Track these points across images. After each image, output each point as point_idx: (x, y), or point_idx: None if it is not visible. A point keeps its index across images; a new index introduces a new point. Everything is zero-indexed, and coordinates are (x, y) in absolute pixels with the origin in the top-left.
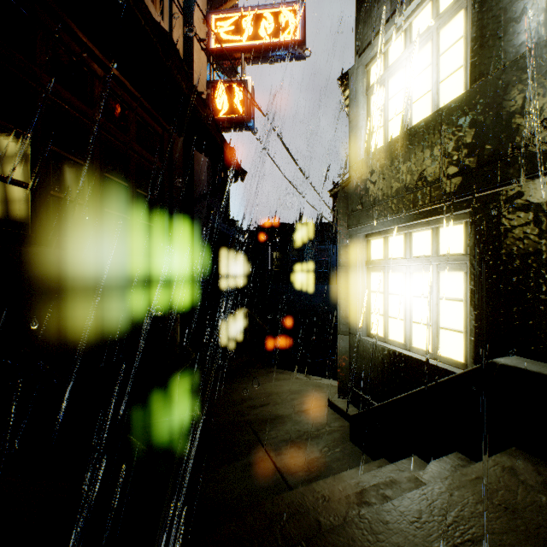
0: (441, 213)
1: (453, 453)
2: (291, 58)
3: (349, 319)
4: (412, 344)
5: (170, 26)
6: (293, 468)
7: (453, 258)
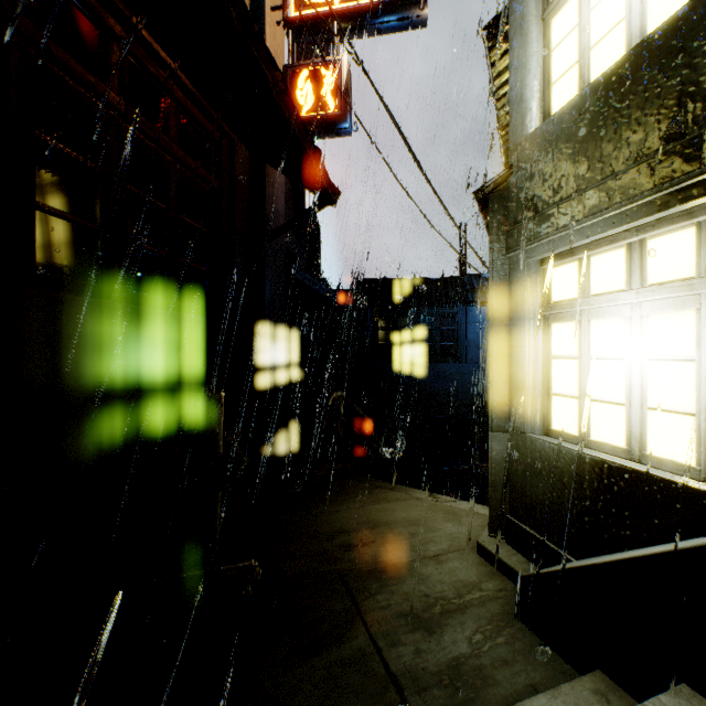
0: None
1: None
2: (406, 26)
3: (508, 405)
4: (646, 449)
5: None
6: (421, 678)
7: None
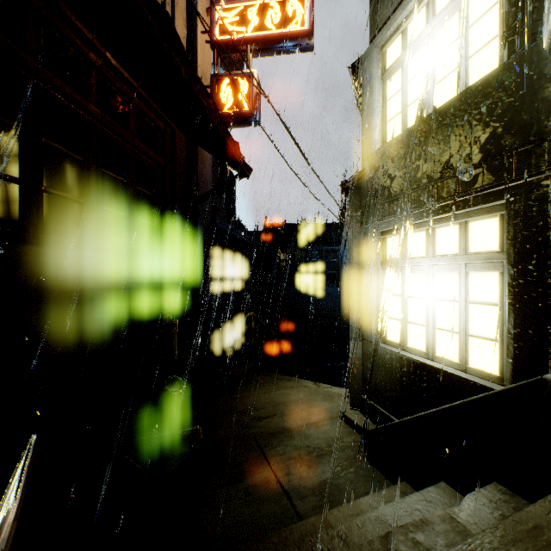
0: (471, 205)
1: (491, 484)
2: (299, 49)
3: (362, 324)
4: (435, 352)
5: (172, 17)
6: (303, 492)
7: (486, 256)
